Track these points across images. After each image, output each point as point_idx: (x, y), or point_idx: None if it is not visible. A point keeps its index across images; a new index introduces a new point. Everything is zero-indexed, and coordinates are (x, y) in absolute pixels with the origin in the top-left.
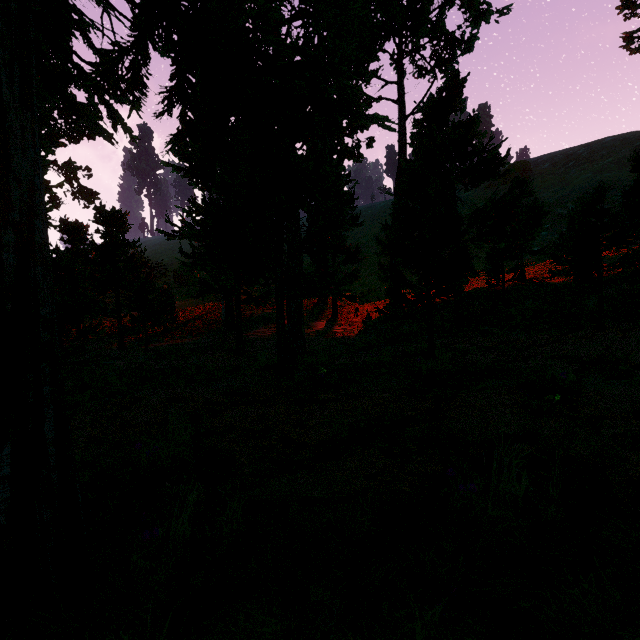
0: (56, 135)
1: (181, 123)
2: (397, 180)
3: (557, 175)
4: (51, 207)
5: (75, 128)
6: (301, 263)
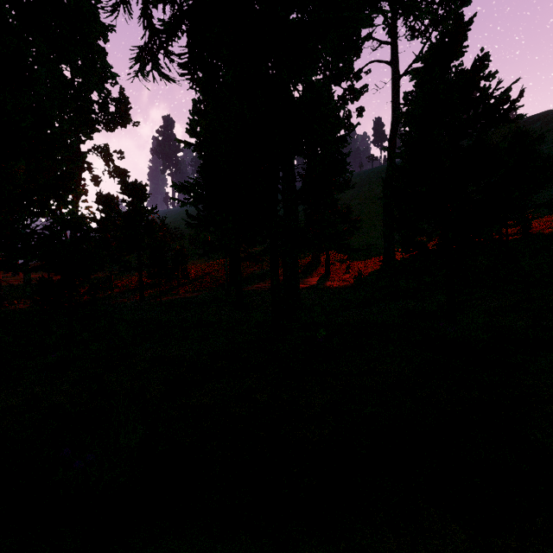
0: (92, 122)
1: (146, 28)
2: (390, 139)
3: (550, 133)
4: (74, 176)
5: (111, 119)
6: (296, 220)
